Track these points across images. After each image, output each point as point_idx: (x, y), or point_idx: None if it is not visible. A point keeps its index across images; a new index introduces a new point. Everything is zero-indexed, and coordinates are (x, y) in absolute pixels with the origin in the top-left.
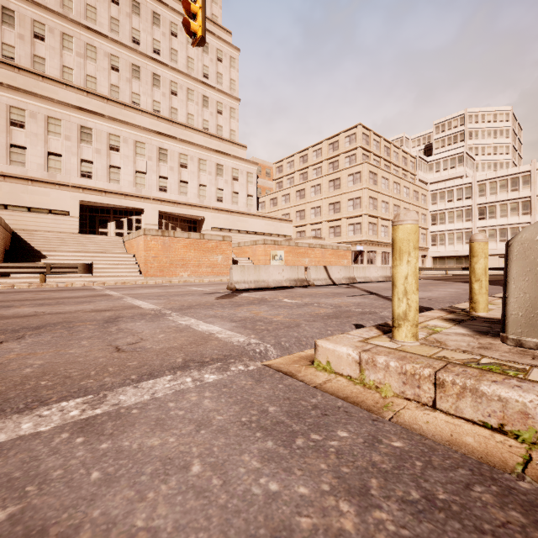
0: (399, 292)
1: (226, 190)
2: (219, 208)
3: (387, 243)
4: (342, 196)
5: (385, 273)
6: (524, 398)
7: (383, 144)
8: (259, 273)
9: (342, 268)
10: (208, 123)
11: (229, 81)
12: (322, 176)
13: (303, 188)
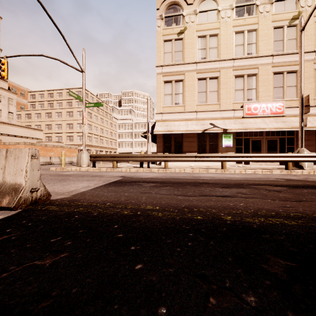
0: (62, 161)
1: None
2: None
3: (97, 146)
4: (74, 121)
5: None
6: (68, 168)
7: (96, 99)
8: None
9: (67, 157)
10: None
11: None
12: (62, 108)
13: (51, 112)
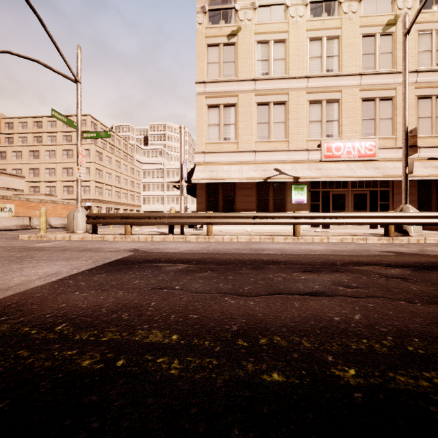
0: (41, 224)
1: None
2: None
3: (110, 201)
4: (75, 164)
5: None
6: (50, 235)
7: None
8: None
9: (59, 218)
10: None
11: None
12: (57, 145)
13: (38, 150)
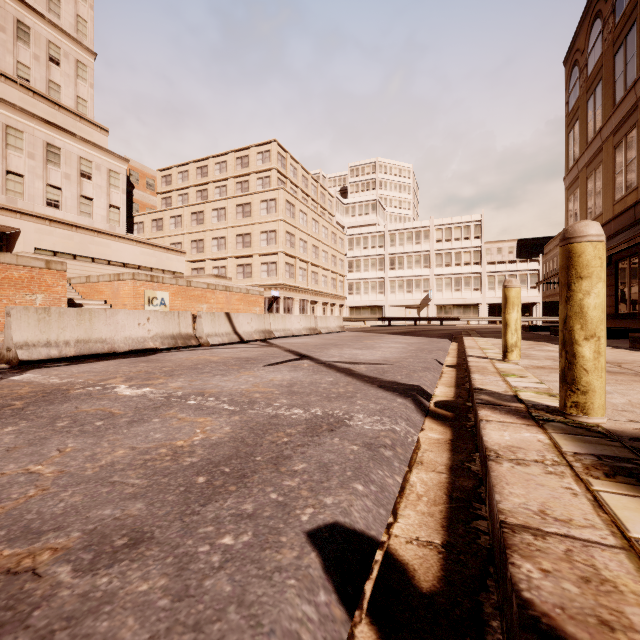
0: None
1: (67, 190)
2: (53, 218)
3: (305, 289)
4: (254, 226)
5: (309, 324)
6: None
7: (301, 172)
8: (90, 325)
9: (254, 317)
10: (28, 71)
11: (74, 17)
12: (227, 198)
13: (202, 210)
